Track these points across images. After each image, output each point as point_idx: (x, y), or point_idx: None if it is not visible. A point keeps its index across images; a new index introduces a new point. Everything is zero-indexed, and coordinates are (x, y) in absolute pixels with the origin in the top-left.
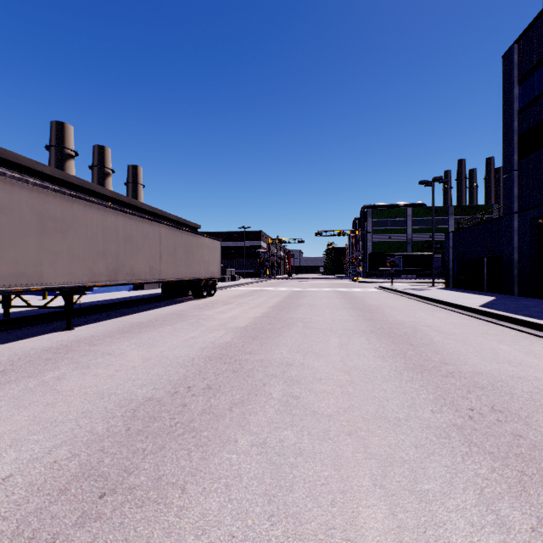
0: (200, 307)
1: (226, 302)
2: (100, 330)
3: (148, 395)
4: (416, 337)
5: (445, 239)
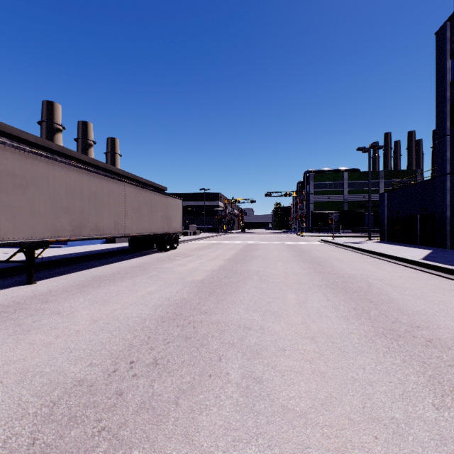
0: (162, 260)
1: (186, 254)
2: (60, 284)
3: (79, 376)
4: (372, 292)
5: (381, 199)
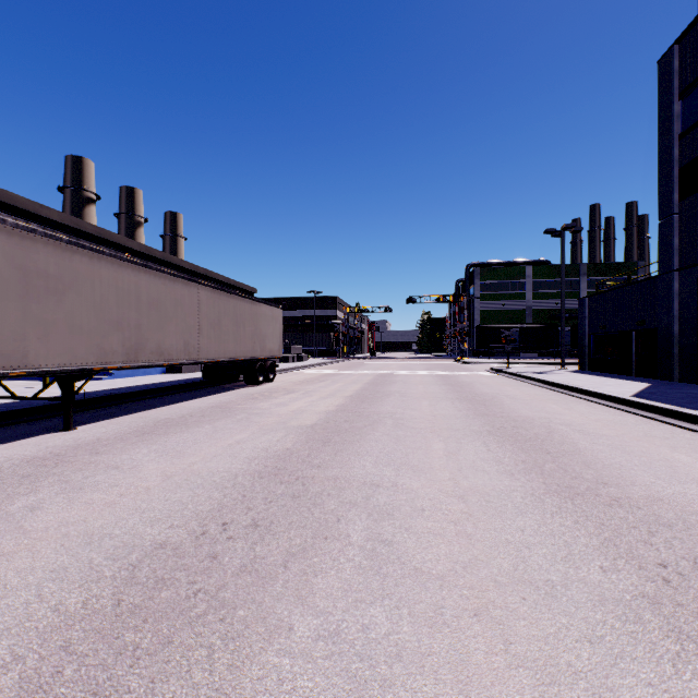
0: (253, 397)
1: (288, 390)
2: (111, 430)
3: (160, 539)
4: (553, 441)
5: (579, 306)
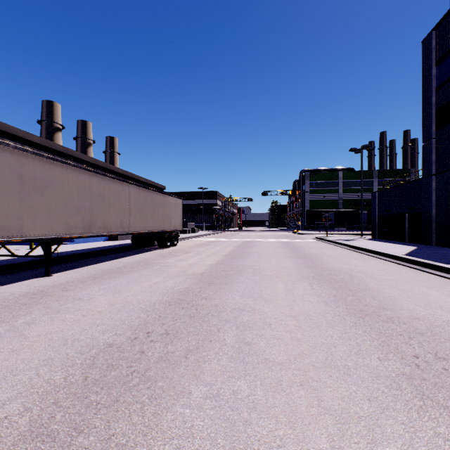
0: (164, 255)
1: (186, 251)
2: (75, 276)
3: (108, 341)
4: (353, 283)
5: (372, 198)
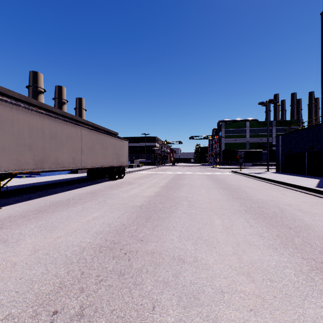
0: (111, 187)
1: (130, 182)
2: (21, 209)
3: None
4: (287, 218)
5: (276, 140)
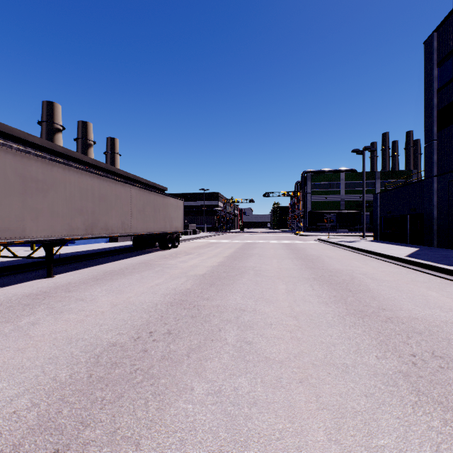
0: (165, 257)
1: (187, 252)
2: (77, 277)
3: (112, 341)
4: (353, 284)
5: (374, 199)
